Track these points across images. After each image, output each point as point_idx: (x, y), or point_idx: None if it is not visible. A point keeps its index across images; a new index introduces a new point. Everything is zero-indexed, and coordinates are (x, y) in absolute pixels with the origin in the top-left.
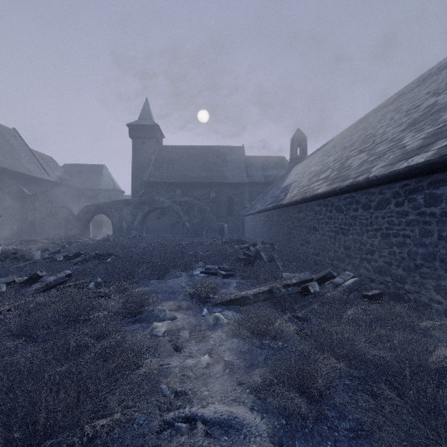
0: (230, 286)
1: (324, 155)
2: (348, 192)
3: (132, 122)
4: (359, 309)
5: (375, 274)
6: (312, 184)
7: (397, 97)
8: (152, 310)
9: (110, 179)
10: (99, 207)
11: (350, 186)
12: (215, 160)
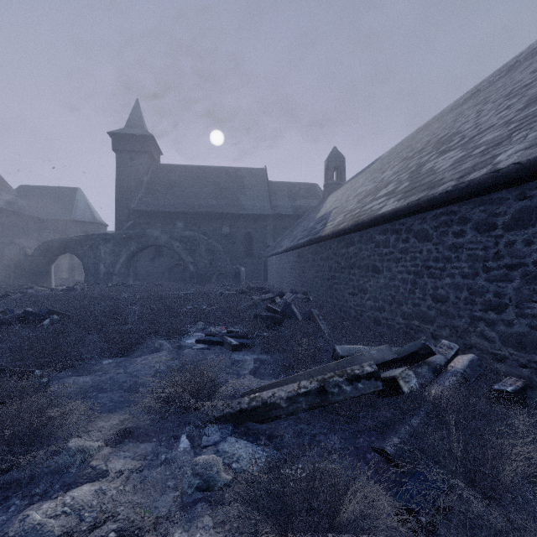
0: (242, 369)
1: (373, 173)
2: (443, 205)
3: (116, 130)
4: (532, 444)
5: (507, 348)
6: (367, 204)
7: (470, 96)
8: (56, 451)
9: (86, 208)
10: (65, 243)
11: (453, 191)
12: (229, 185)
